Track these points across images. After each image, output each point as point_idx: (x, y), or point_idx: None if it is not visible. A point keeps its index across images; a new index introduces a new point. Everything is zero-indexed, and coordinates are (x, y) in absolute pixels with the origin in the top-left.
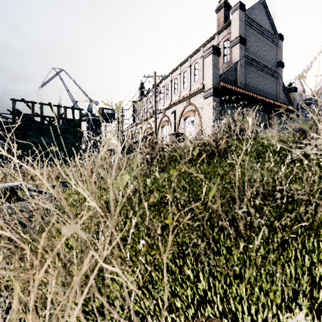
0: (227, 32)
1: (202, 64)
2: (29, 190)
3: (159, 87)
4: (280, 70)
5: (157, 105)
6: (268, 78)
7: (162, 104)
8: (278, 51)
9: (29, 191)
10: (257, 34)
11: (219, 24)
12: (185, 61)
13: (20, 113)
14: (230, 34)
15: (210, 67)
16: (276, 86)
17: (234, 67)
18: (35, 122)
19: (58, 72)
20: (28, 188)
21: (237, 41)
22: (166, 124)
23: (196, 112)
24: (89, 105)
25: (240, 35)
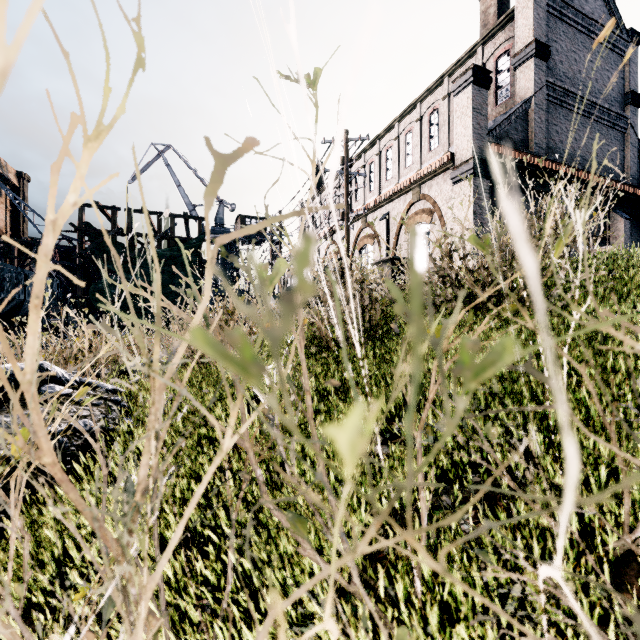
0: (505, 36)
1: (446, 112)
2: (54, 382)
3: (355, 168)
4: (632, 113)
5: (351, 205)
6: (603, 131)
7: (360, 203)
8: (626, 70)
9: (51, 385)
10: (577, 35)
11: (486, 23)
12: (409, 109)
13: (92, 230)
14: (512, 41)
15: (466, 113)
16: (621, 149)
17: (523, 110)
18: (118, 246)
19: (161, 151)
20: (53, 376)
21: (528, 53)
22: (370, 243)
23: (436, 215)
24: (219, 212)
25: (536, 39)
